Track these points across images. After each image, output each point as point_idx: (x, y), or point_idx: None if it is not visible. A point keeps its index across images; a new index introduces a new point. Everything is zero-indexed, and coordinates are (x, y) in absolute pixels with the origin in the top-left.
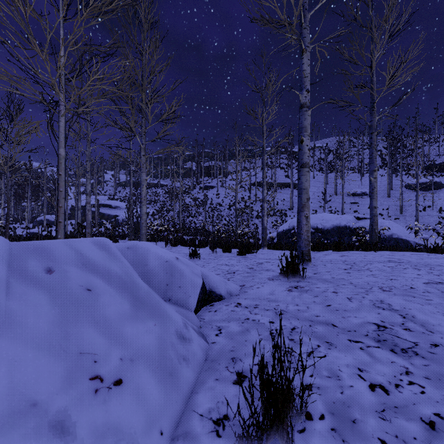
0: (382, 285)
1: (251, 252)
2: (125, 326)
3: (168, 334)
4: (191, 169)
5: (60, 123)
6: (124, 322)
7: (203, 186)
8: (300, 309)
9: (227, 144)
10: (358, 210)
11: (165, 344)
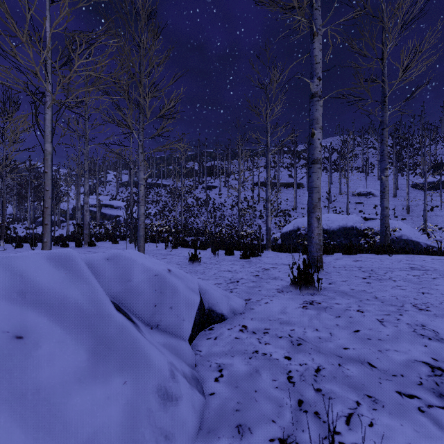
0: (415, 301)
1: (255, 256)
2: (71, 396)
3: (144, 395)
4: (193, 169)
5: (45, 116)
6: (71, 389)
7: (205, 186)
8: (322, 336)
9: (229, 144)
10: (363, 210)
11: (137, 416)
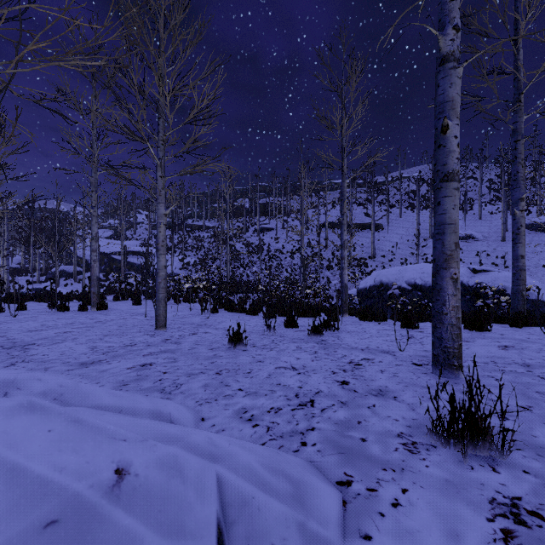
0: None
1: (330, 330)
2: None
3: None
4: (243, 207)
5: None
6: None
7: (258, 228)
8: None
9: (288, 175)
10: (462, 258)
11: None
